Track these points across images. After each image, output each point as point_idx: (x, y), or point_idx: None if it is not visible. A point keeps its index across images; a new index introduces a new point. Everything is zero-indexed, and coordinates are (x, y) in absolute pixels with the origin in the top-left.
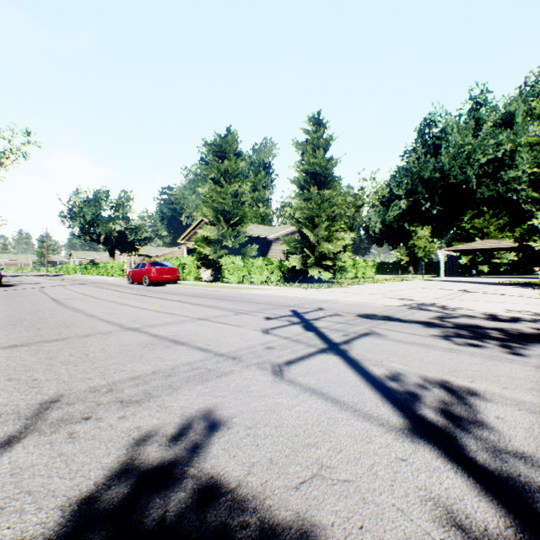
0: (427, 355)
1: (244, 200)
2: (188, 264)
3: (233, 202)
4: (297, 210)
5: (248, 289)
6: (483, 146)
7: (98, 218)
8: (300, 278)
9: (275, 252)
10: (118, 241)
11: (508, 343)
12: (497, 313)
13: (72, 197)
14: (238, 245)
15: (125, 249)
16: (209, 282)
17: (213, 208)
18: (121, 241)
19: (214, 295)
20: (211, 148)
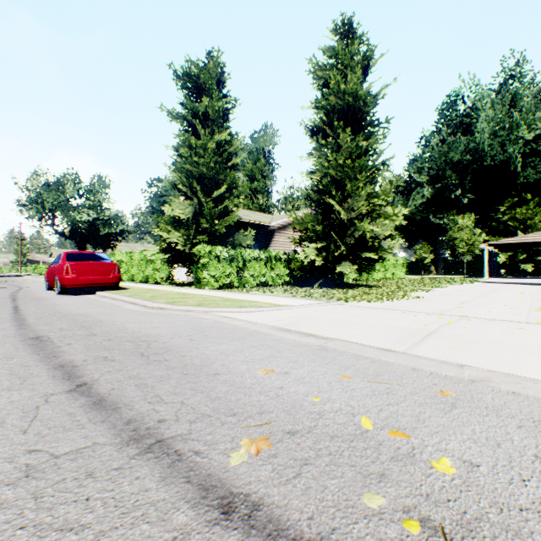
0: None
1: (233, 162)
2: (153, 259)
3: (216, 163)
4: (316, 171)
5: (227, 308)
6: (528, 119)
7: (58, 204)
8: (321, 279)
9: (278, 245)
10: (89, 235)
11: None
12: None
13: (30, 180)
14: (223, 229)
15: (99, 244)
16: (182, 285)
17: (186, 173)
18: (92, 235)
19: (108, 338)
20: (183, 83)
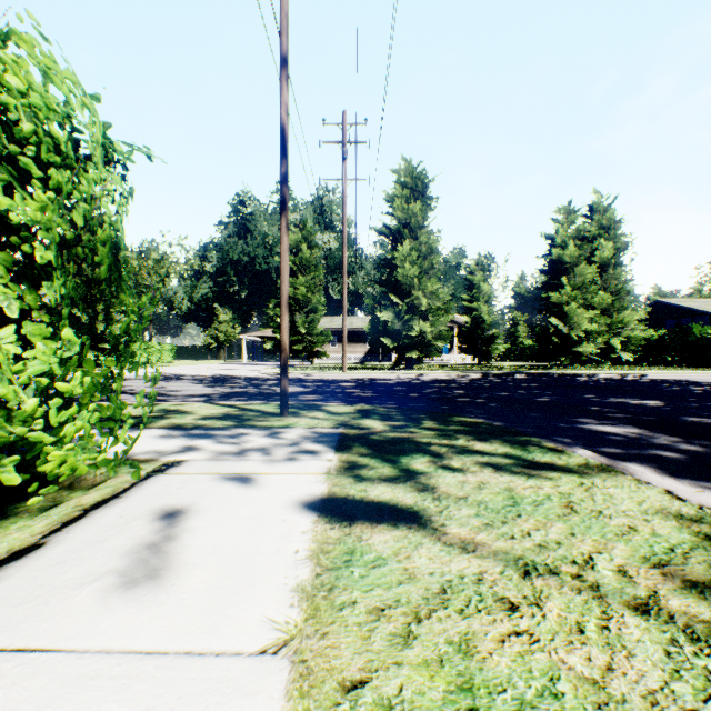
0: (130, 384)
1: None
2: None
3: None
4: None
5: None
6: None
7: None
8: None
9: None
10: None
11: (173, 380)
12: (201, 375)
13: None
14: None
15: None
16: None
17: None
18: None
19: None
20: None
